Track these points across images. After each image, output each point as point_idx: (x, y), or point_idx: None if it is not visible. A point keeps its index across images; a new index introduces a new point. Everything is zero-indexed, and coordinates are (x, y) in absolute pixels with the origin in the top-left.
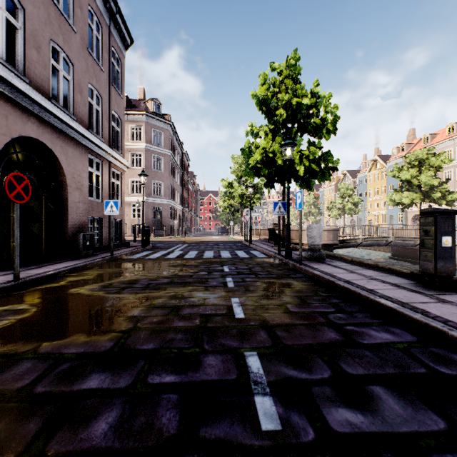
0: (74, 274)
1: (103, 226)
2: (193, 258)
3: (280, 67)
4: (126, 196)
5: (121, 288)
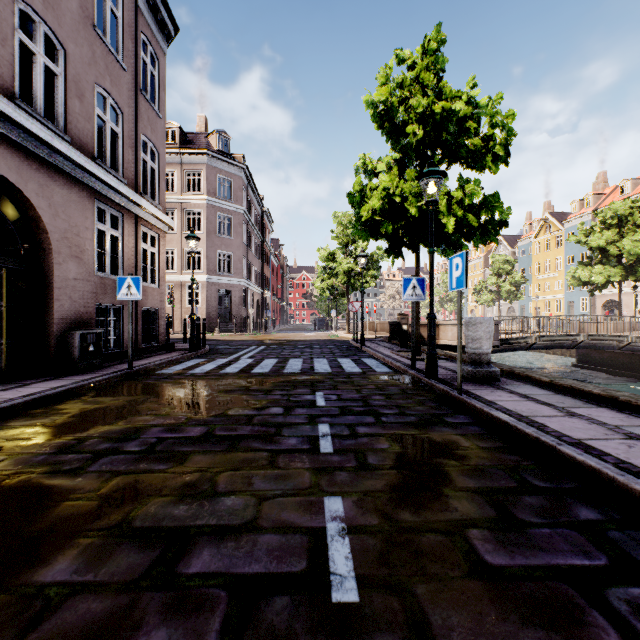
0: (35, 411)
1: (125, 319)
2: (265, 374)
3: (412, 56)
4: (179, 274)
5: (92, 456)
